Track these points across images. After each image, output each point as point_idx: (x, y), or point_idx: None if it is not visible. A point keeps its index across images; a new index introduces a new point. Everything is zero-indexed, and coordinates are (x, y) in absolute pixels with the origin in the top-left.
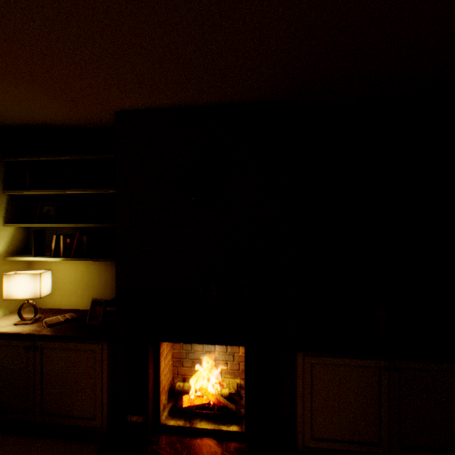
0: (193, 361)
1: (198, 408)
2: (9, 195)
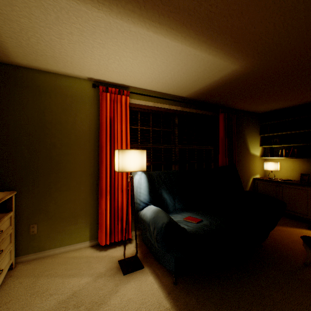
0: None
1: None
2: (260, 136)
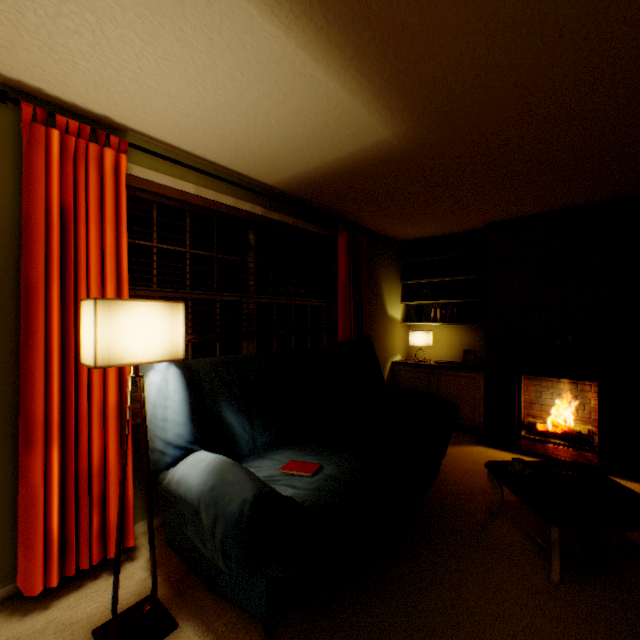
0: (541, 406)
1: (550, 435)
2: (402, 284)
